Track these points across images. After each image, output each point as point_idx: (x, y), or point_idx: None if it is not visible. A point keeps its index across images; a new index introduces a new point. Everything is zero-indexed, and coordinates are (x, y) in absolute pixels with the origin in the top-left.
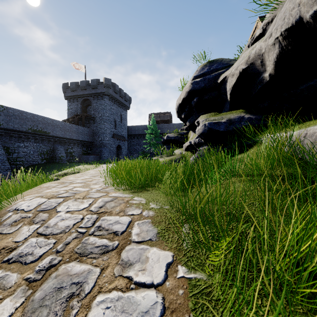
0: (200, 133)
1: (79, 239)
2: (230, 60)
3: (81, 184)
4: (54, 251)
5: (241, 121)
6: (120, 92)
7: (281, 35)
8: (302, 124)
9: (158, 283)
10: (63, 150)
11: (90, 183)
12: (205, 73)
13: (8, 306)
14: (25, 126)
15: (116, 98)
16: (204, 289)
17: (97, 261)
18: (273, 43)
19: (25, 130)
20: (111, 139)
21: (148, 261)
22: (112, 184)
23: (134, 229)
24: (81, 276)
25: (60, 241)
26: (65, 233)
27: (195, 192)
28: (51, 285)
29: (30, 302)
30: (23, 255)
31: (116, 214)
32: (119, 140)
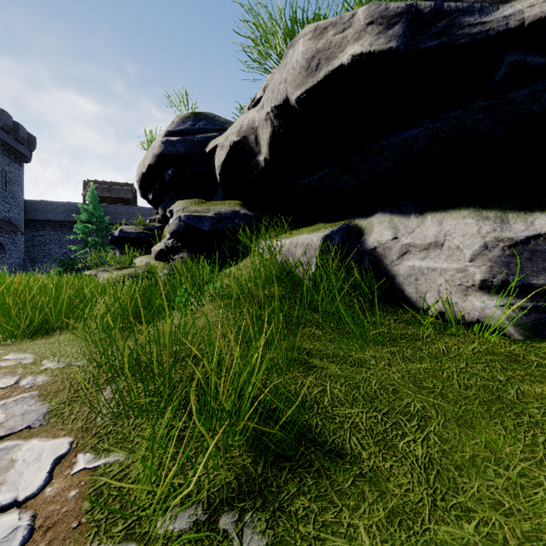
0: (172, 232)
1: None
2: (225, 121)
3: None
4: None
5: (236, 218)
6: (1, 118)
7: (272, 111)
8: (297, 231)
9: (28, 496)
10: None
11: None
12: (187, 131)
13: None
14: None
15: None
16: (118, 474)
17: None
18: (266, 118)
19: None
20: None
21: (14, 466)
22: None
23: None
24: None
25: None
26: None
27: (125, 330)
28: None
29: None
30: None
31: None
32: None
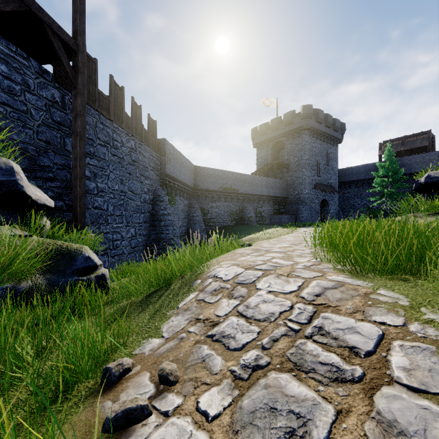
0: None
1: (290, 339)
2: None
3: (280, 254)
4: (259, 345)
5: None
6: (326, 119)
7: None
8: None
9: None
10: (252, 210)
11: (293, 254)
12: None
13: (216, 399)
14: (217, 184)
15: (319, 130)
16: None
17: (326, 390)
18: None
19: (217, 189)
20: (312, 192)
21: None
22: (329, 260)
23: (394, 354)
24: (303, 406)
25: (265, 333)
26: (269, 322)
27: None
28: (260, 397)
29: (238, 409)
30: (225, 336)
31: (348, 314)
32: (324, 193)
